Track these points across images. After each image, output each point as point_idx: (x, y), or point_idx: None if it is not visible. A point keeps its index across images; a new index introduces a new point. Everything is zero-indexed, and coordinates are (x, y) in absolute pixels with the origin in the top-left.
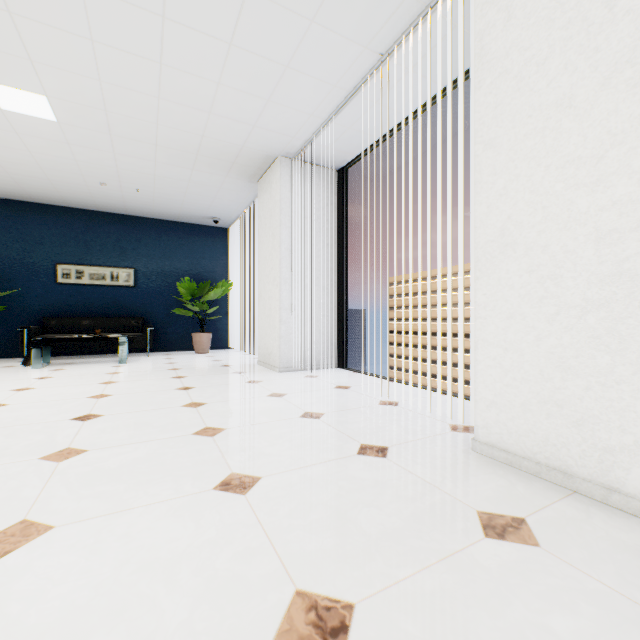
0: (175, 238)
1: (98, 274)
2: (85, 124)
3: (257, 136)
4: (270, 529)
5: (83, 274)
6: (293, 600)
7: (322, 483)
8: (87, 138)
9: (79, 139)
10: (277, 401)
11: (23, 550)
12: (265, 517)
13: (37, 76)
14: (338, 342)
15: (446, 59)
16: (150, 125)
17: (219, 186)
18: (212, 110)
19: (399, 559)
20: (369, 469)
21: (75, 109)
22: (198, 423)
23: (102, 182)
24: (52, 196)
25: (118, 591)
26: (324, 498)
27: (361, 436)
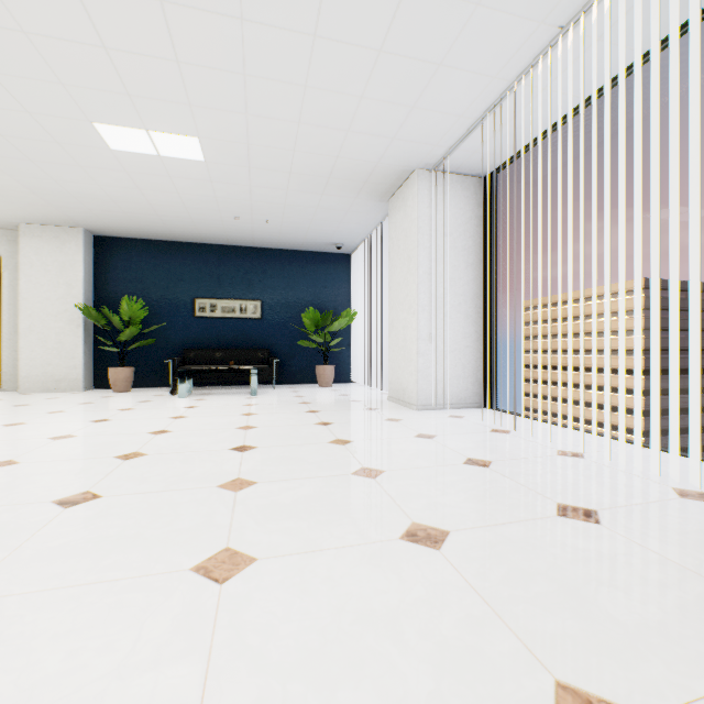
0: (298, 268)
1: (229, 307)
2: (228, 160)
3: (395, 149)
4: (487, 596)
5: (216, 307)
6: (558, 694)
7: (528, 547)
8: (228, 174)
9: (221, 176)
10: (428, 443)
11: (238, 579)
12: (475, 580)
13: (193, 119)
14: (484, 378)
15: (652, 15)
16: (287, 153)
17: (347, 209)
18: (350, 128)
19: (686, 666)
20: (583, 537)
21: (221, 146)
22: (353, 462)
23: (236, 216)
24: (191, 234)
25: (346, 641)
26: (539, 567)
27: (552, 493)
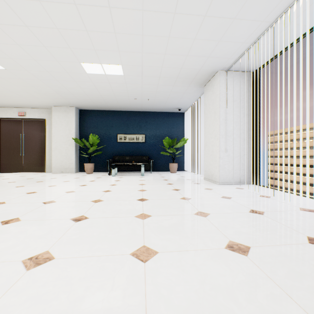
0: (161, 119)
1: (131, 137)
2: (133, 74)
3: (209, 62)
4: (280, 284)
5: (126, 138)
6: None
7: (296, 259)
8: (133, 80)
9: (130, 81)
10: (228, 201)
11: (151, 261)
12: (270, 274)
13: (120, 57)
14: (253, 169)
15: None
16: (158, 68)
17: (184, 92)
18: (188, 54)
19: None
20: None
21: (130, 68)
22: (193, 208)
23: (135, 98)
24: (116, 107)
25: (209, 299)
26: (306, 271)
27: (302, 230)
